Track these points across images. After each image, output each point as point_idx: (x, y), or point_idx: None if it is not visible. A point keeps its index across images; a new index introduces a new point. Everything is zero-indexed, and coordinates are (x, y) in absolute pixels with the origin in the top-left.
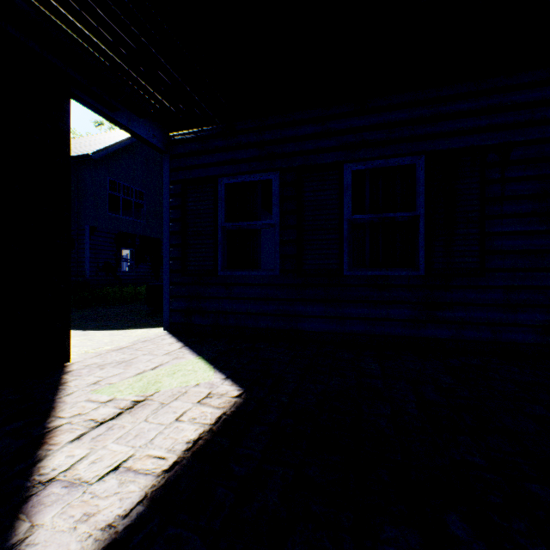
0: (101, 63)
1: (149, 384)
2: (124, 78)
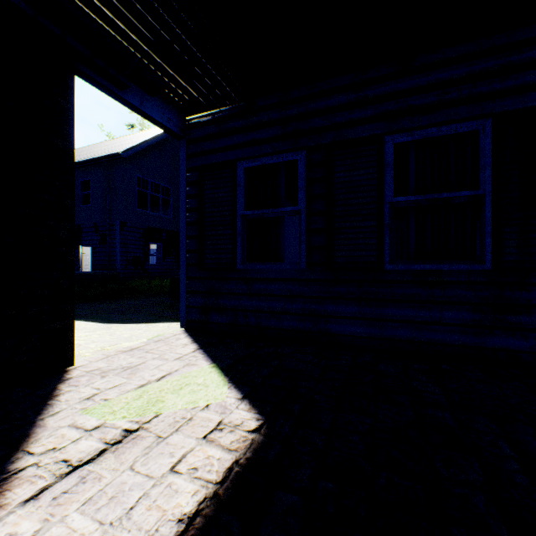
0: (108, 34)
1: (148, 404)
2: (133, 52)
